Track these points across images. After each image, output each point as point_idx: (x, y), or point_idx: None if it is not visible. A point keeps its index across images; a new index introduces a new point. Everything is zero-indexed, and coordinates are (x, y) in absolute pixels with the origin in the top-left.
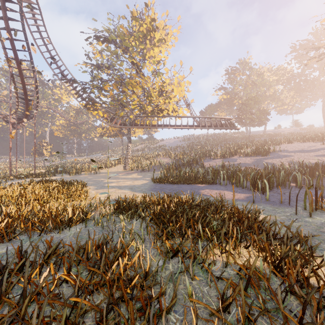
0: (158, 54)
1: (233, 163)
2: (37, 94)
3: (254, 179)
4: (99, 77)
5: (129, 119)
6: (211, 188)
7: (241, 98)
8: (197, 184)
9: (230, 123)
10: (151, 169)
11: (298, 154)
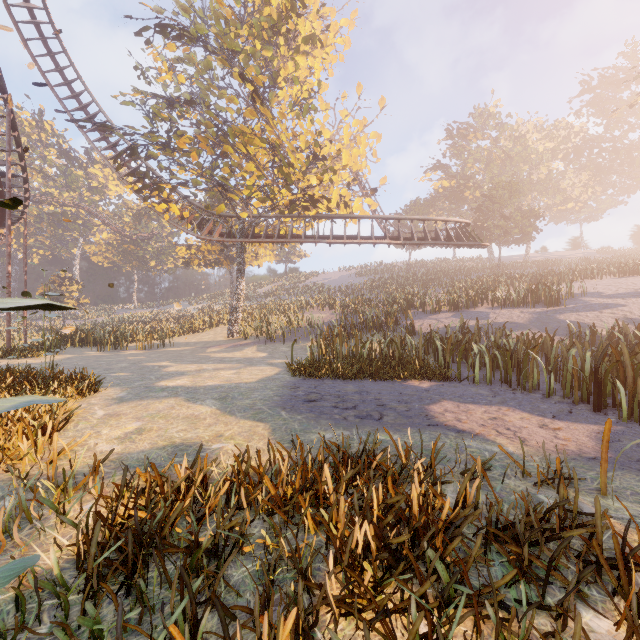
0: (305, 75)
1: (482, 322)
2: (22, 160)
3: (597, 372)
4: (164, 117)
5: (240, 223)
6: (455, 394)
7: (480, 187)
8: (410, 380)
9: (467, 232)
10: (289, 337)
11: (636, 302)
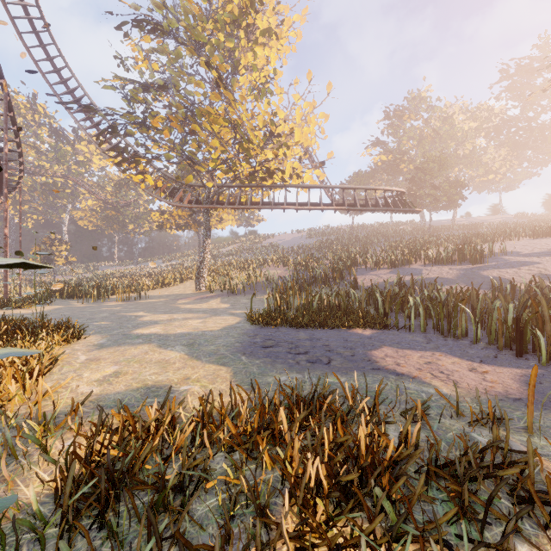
0: (263, 64)
1: (416, 277)
2: (17, 137)
3: (519, 322)
4: (140, 99)
5: (206, 191)
6: (394, 341)
7: (413, 161)
8: (354, 328)
9: (402, 200)
10: (248, 290)
11: (550, 260)
